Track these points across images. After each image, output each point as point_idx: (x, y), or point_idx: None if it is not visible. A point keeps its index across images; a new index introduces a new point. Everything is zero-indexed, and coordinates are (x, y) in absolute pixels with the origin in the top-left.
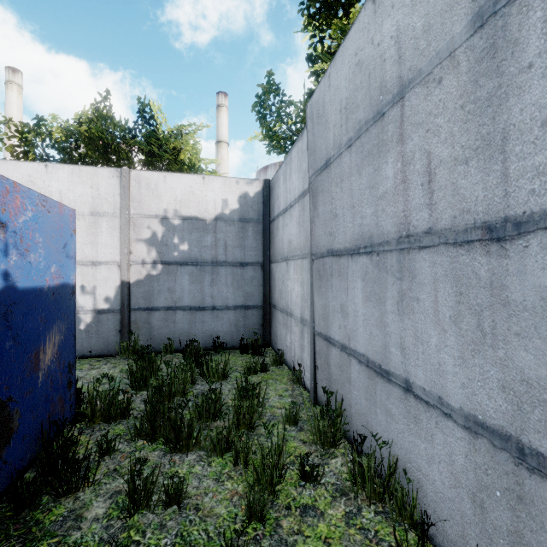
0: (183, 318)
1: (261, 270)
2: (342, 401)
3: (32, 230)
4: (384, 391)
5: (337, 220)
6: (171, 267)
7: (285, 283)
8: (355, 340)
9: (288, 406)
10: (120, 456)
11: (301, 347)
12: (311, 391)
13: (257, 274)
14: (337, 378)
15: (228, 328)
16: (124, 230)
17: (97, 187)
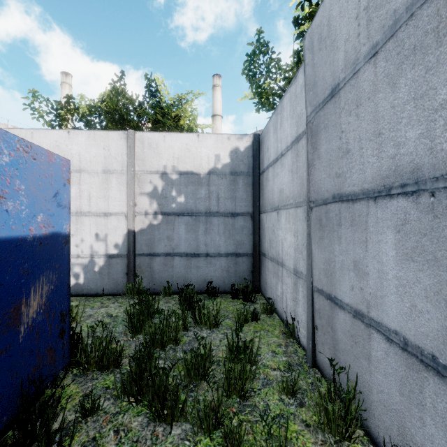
0: (180, 263)
1: (251, 220)
2: (356, 381)
3: (11, 176)
4: (443, 396)
5: (349, 157)
6: (169, 217)
7: (276, 232)
8: (379, 309)
9: (283, 367)
10: (102, 419)
11: (294, 300)
12: (308, 352)
13: (247, 224)
14: (346, 348)
15: (220, 274)
16: (130, 185)
17: (108, 148)
